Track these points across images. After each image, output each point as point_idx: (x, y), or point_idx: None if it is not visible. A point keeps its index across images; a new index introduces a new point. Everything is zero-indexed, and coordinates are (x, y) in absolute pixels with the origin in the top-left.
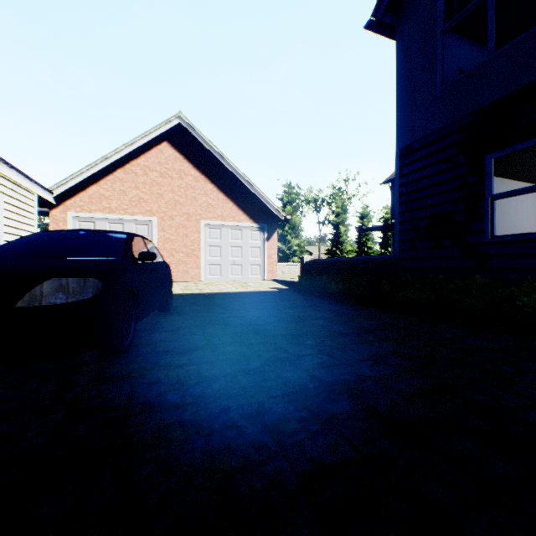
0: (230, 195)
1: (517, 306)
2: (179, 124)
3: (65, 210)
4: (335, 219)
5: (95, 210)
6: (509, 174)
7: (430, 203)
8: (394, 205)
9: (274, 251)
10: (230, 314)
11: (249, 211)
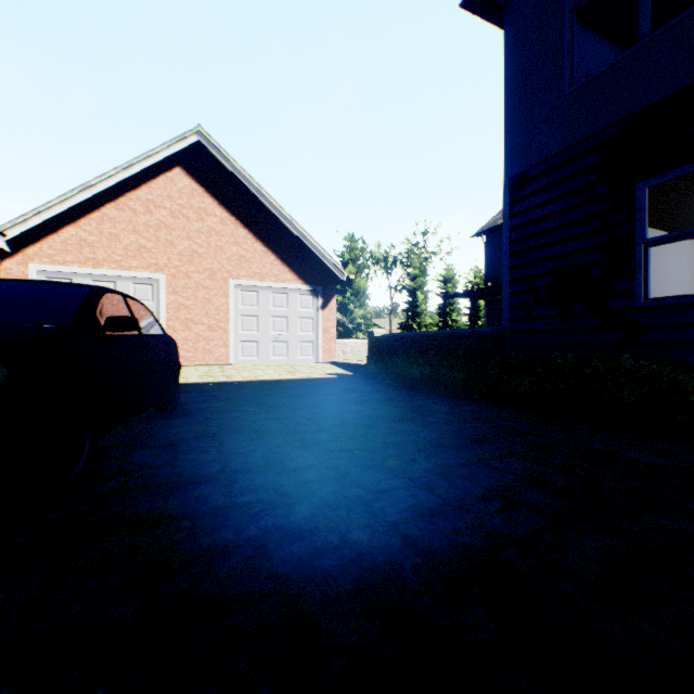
0: (272, 245)
1: (693, 401)
2: (198, 143)
3: (26, 261)
4: (411, 284)
5: (71, 262)
6: (649, 219)
7: (555, 252)
8: (488, 264)
9: (332, 323)
10: (267, 414)
11: (299, 268)
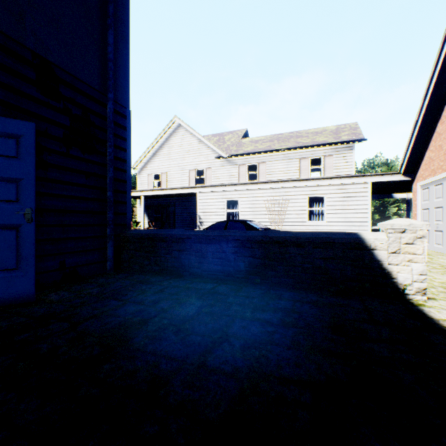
0: None
1: None
2: None
3: (416, 182)
4: None
5: (426, 176)
6: None
7: None
8: None
9: None
10: None
11: None
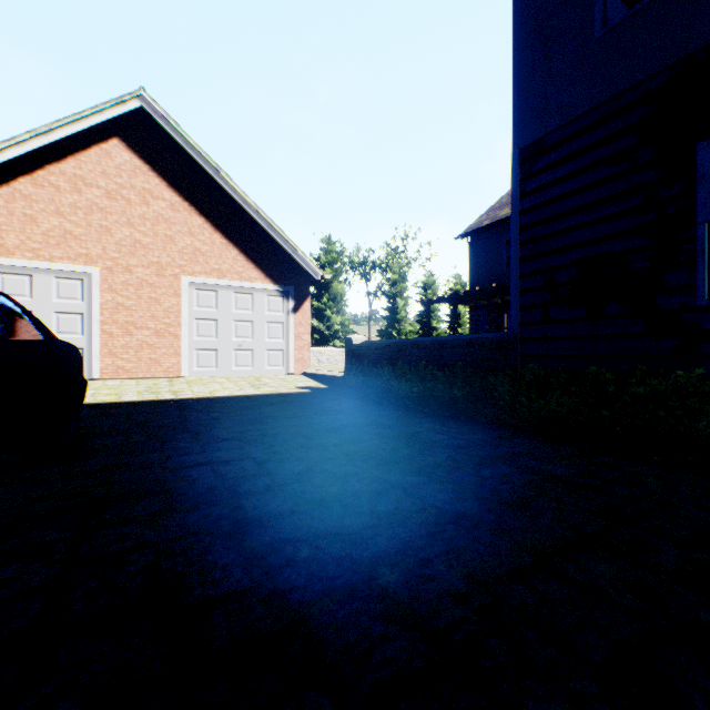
0: (234, 237)
1: None
2: (142, 111)
3: None
4: (391, 290)
5: None
6: None
7: (581, 238)
8: (474, 268)
9: (305, 329)
10: (201, 455)
11: (266, 265)
